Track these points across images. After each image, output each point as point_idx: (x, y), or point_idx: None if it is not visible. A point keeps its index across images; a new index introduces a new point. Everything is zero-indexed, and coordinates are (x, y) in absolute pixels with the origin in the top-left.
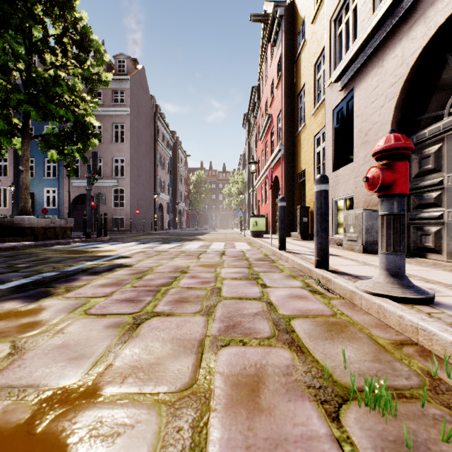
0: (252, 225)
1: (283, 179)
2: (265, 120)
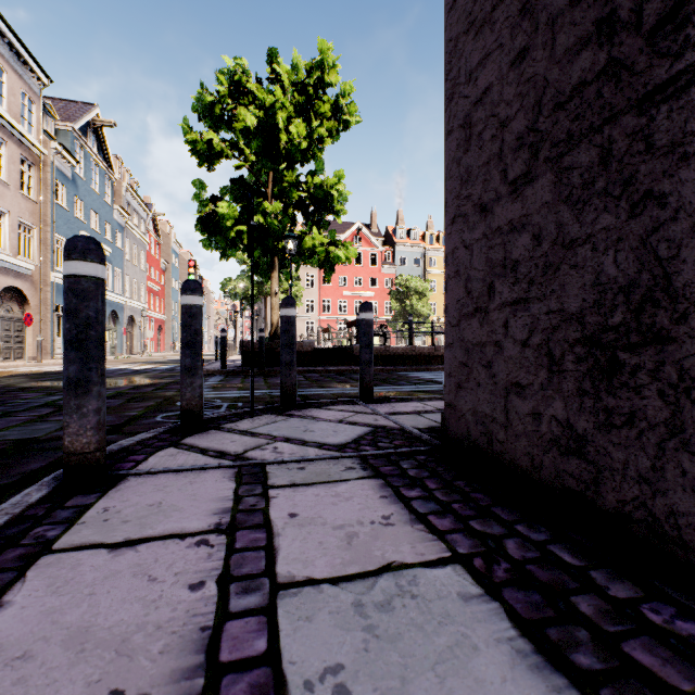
0: None
1: None
2: None
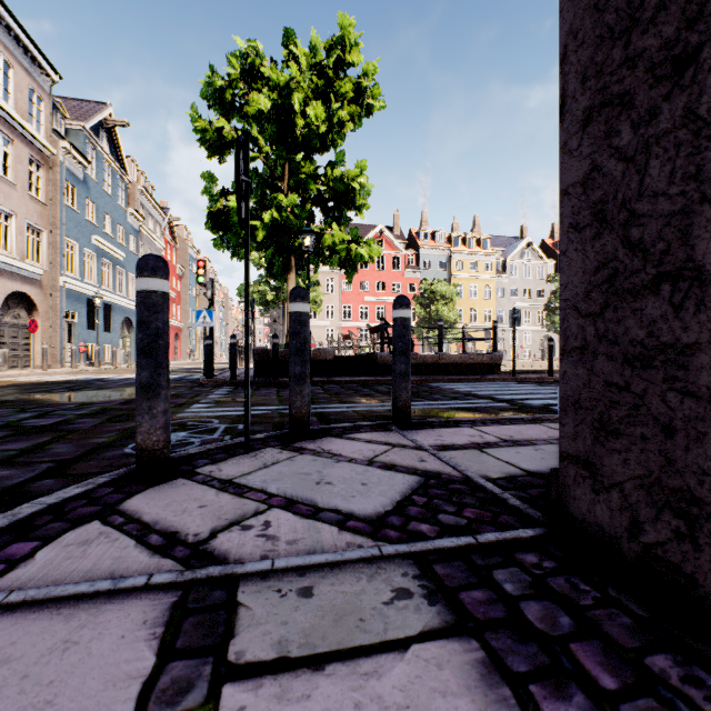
0: None
1: None
2: None
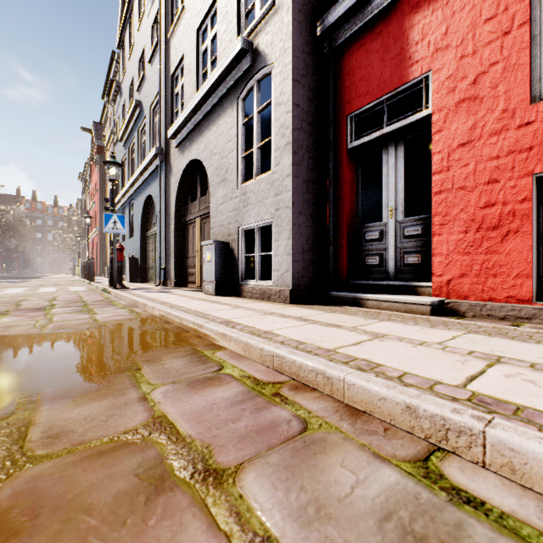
0: (78, 270)
1: (99, 246)
2: (93, 199)
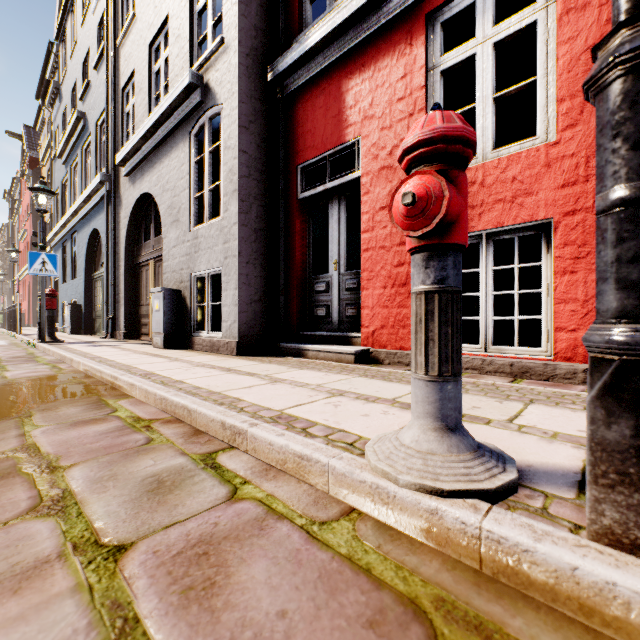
0: (1, 319)
1: (33, 288)
2: (25, 226)
